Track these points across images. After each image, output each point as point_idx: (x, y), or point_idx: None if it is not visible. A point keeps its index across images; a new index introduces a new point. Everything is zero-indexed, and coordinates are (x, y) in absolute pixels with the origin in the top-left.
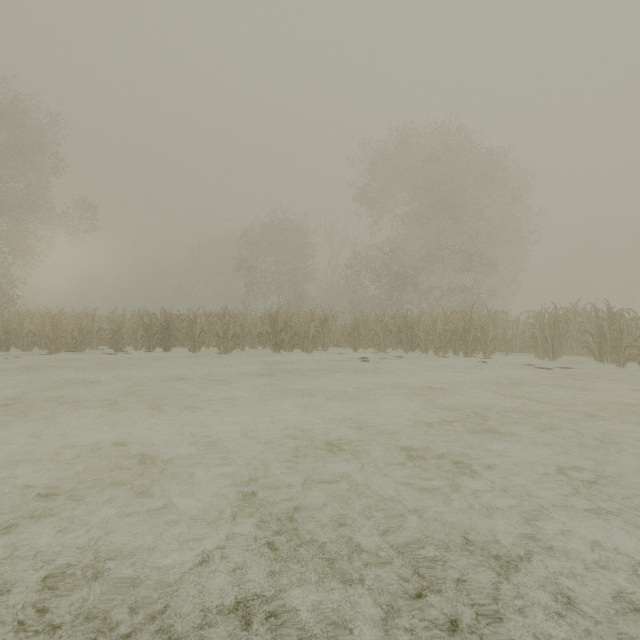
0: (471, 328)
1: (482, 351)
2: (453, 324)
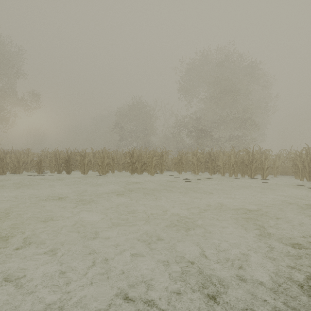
0: (253, 160)
1: (261, 174)
2: (241, 157)
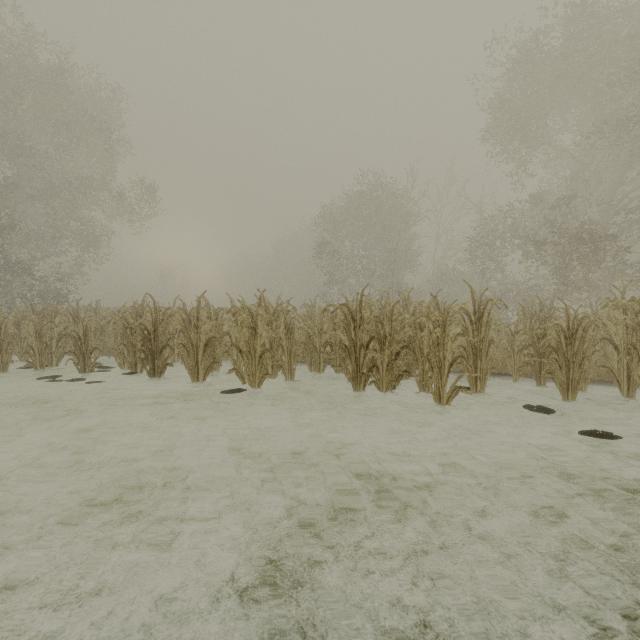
0: None
1: None
2: None
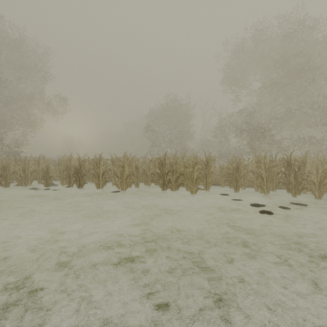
0: None
1: None
2: None
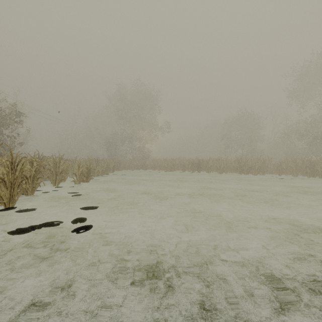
0: None
1: None
2: None
